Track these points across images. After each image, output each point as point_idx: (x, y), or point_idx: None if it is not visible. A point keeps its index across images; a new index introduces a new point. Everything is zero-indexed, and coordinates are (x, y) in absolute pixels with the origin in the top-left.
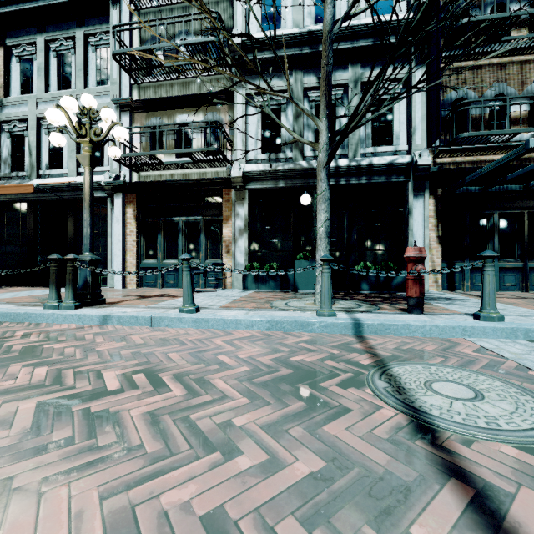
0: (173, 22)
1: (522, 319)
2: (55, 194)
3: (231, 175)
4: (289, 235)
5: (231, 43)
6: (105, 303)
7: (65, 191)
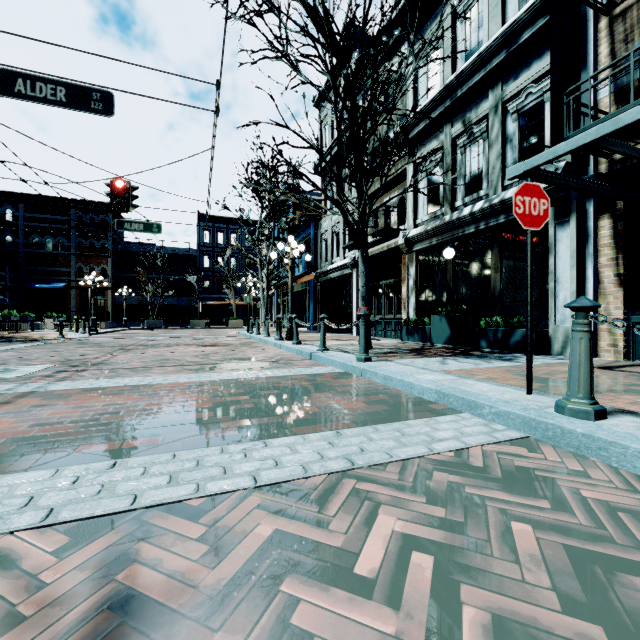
0: None
1: (383, 364)
2: (326, 276)
3: (398, 244)
4: (445, 290)
5: None
6: None
7: (338, 271)
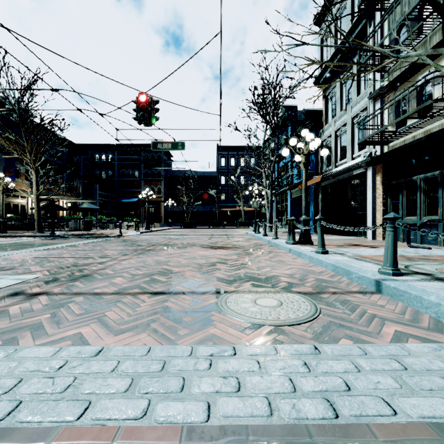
0: (393, 9)
1: None
2: (333, 178)
3: None
4: None
5: None
6: (312, 244)
7: (345, 173)
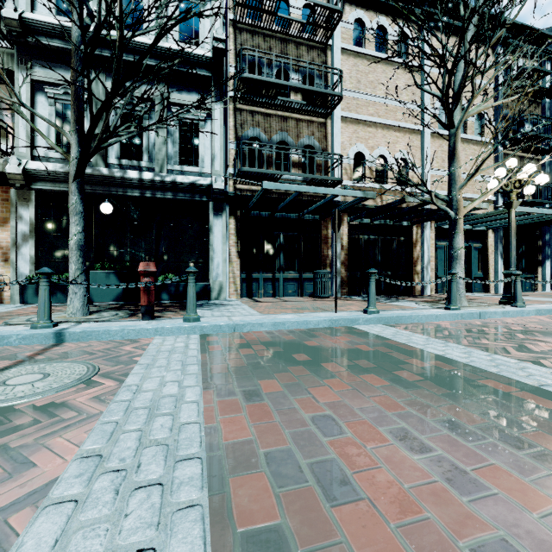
0: None
1: (220, 319)
2: None
3: (6, 170)
4: (91, 244)
5: (4, 15)
6: None
7: None
